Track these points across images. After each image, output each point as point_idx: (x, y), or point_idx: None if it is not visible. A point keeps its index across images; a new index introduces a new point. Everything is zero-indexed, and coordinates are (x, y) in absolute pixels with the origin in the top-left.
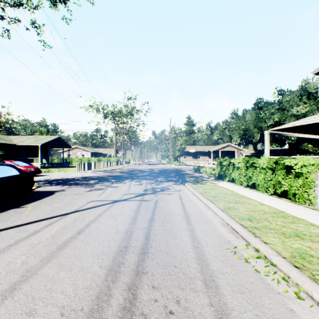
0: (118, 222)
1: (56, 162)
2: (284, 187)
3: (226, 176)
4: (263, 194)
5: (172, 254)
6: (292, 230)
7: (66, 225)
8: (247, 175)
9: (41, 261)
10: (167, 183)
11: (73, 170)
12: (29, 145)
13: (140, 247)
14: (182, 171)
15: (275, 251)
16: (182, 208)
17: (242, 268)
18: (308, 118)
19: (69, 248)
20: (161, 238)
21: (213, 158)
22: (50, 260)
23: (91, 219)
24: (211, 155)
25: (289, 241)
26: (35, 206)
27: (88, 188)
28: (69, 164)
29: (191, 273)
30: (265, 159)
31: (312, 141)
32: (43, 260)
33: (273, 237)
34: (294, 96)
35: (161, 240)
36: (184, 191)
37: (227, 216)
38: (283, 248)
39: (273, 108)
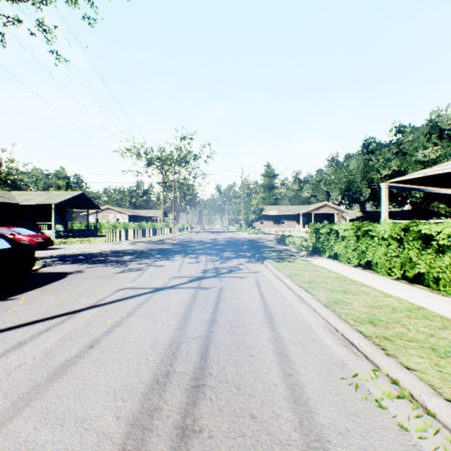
0: (158, 326)
1: (77, 230)
2: (420, 268)
3: (325, 250)
4: (385, 277)
5: (247, 389)
6: (446, 342)
7: (72, 330)
8: (358, 248)
9: (13, 405)
10: (237, 261)
11: (101, 241)
12: (39, 204)
13: (192, 375)
14: (259, 242)
15: (429, 386)
16: (260, 300)
17: (375, 420)
18: (447, 163)
19: (68, 376)
20: (228, 356)
21: (303, 224)
22: (30, 402)
23: (115, 320)
24: (299, 219)
25: (448, 365)
26: (31, 298)
27: (119, 267)
28: (96, 232)
29: (282, 433)
30: (388, 224)
31: (445, 199)
32: (18, 402)
33: (418, 355)
34: (420, 135)
35: (227, 361)
36: (263, 273)
37: (334, 315)
38: (442, 380)
39: (389, 152)
